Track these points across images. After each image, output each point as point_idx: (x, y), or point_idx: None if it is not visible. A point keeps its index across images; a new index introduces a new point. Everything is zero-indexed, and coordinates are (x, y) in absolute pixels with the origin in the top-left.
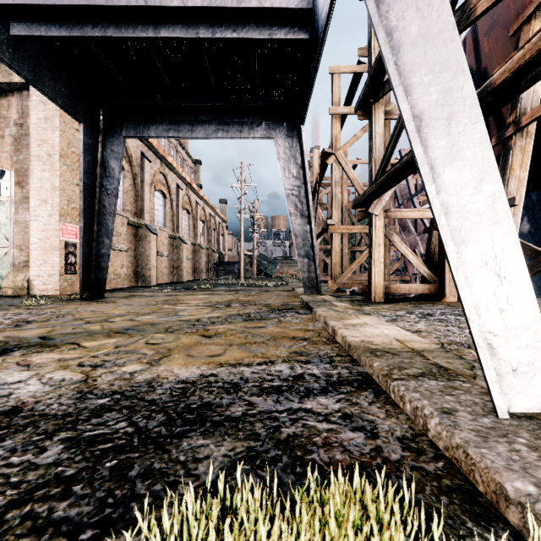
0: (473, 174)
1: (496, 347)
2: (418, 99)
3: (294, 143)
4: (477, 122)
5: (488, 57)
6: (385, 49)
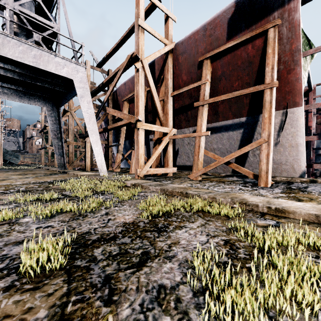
0: (99, 149)
1: (101, 169)
2: (93, 138)
3: (55, 111)
4: (100, 142)
5: (119, 101)
6: (88, 131)
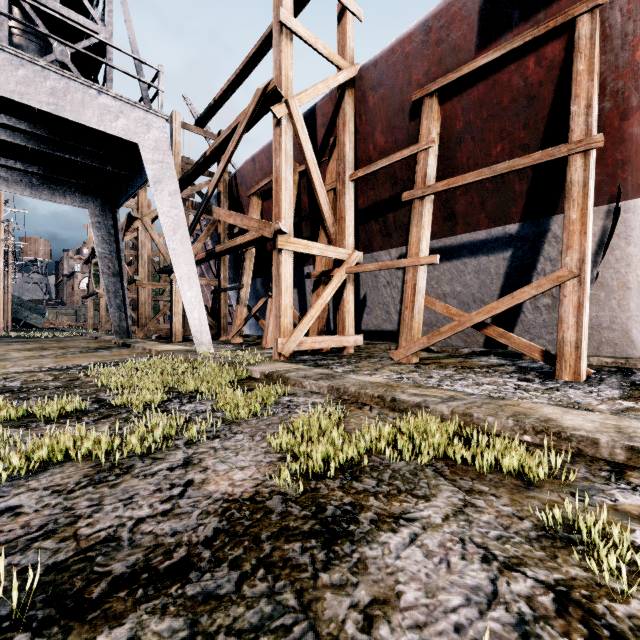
0: (195, 294)
1: (199, 338)
2: (181, 272)
3: (108, 216)
4: (197, 280)
5: (242, 197)
6: (172, 257)
